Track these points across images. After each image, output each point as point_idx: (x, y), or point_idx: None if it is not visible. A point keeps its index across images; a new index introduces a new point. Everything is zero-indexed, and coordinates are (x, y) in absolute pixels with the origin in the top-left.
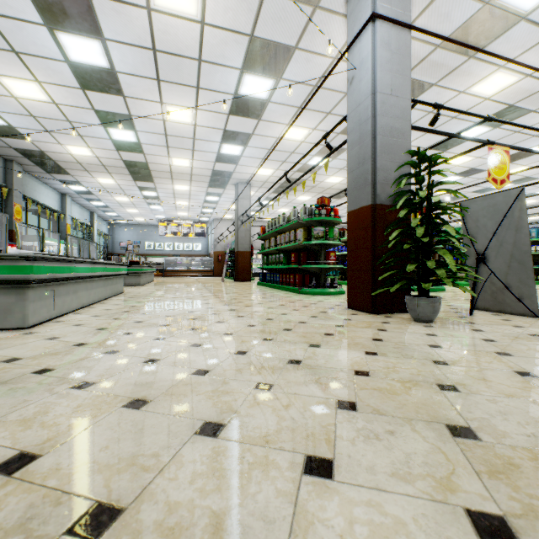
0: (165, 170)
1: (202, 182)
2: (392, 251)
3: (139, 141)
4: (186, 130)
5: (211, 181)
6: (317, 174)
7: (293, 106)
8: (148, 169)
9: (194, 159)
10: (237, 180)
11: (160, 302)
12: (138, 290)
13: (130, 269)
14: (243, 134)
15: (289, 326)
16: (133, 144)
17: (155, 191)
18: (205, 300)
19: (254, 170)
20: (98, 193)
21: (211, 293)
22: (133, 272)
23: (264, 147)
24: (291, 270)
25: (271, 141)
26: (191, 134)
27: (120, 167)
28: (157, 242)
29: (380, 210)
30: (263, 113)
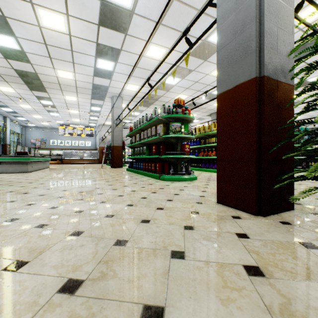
0: (54, 81)
1: (86, 94)
2: (308, 131)
3: (22, 49)
4: (63, 40)
5: (93, 94)
6: (170, 92)
7: (154, 21)
8: (39, 80)
9: (75, 72)
10: (112, 94)
11: (3, 197)
12: (15, 178)
13: (18, 158)
14: (113, 49)
15: (155, 282)
16: (18, 52)
17: (50, 100)
18: (63, 191)
19: (125, 86)
20: (3, 100)
21: (81, 180)
22: (21, 161)
23: (131, 64)
24: (152, 160)
25: (136, 58)
26: (68, 45)
27: (14, 76)
28: (59, 140)
29: (267, 85)
30: (128, 26)
